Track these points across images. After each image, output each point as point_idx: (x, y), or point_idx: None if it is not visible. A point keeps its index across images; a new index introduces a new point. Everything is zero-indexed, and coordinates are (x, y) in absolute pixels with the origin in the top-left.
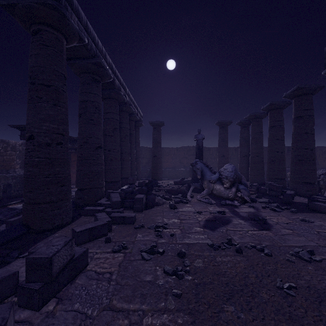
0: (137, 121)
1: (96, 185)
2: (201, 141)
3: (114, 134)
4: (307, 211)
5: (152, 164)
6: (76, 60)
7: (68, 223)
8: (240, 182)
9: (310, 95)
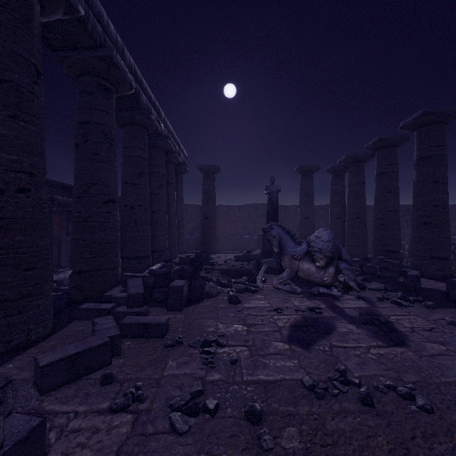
0: (179, 165)
1: (104, 265)
2: (276, 195)
3: (140, 182)
4: (450, 305)
5: (202, 229)
6: (69, 51)
7: (42, 338)
8: (340, 257)
9: (442, 124)
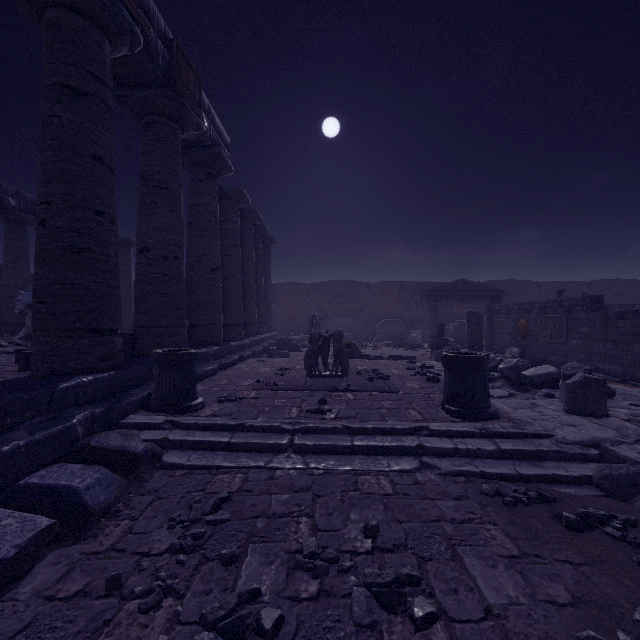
0: None
1: None
2: None
3: None
4: None
5: None
6: None
7: None
8: None
9: (227, 201)
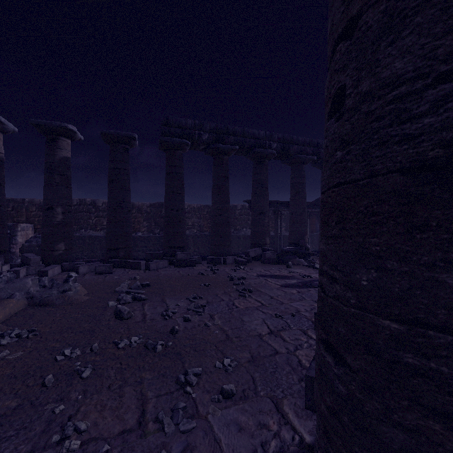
0: None
1: (257, 242)
2: None
3: (296, 198)
4: None
5: None
6: (247, 155)
7: None
8: None
9: None
